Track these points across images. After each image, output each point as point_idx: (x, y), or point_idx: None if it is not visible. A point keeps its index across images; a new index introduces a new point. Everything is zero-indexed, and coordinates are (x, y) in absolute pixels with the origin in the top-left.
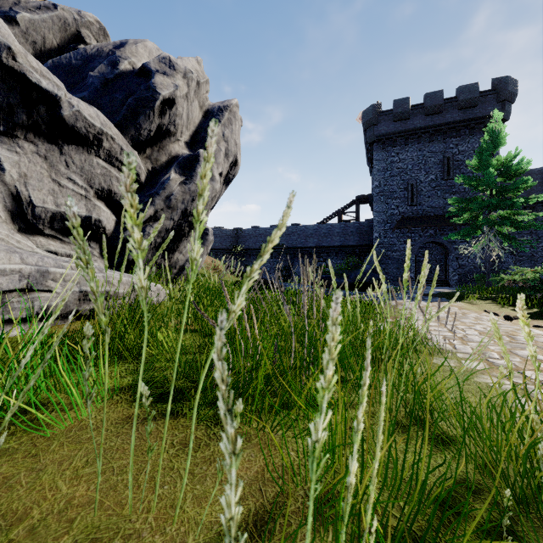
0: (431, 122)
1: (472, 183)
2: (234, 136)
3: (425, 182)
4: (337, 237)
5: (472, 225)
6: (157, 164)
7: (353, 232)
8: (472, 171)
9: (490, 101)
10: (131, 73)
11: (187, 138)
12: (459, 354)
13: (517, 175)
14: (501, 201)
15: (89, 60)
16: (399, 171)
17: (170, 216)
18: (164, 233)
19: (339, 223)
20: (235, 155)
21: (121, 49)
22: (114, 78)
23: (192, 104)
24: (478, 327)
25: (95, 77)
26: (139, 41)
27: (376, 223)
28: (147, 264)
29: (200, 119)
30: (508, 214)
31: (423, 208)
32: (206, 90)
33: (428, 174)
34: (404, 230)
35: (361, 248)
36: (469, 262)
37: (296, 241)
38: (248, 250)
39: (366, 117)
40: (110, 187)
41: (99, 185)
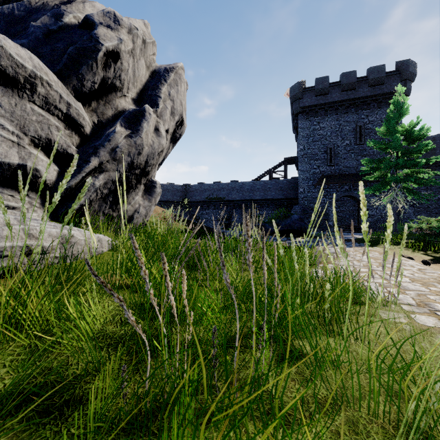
0: (346, 97)
1: (381, 147)
2: (180, 96)
3: (341, 147)
4: (268, 191)
5: (382, 181)
6: (103, 117)
7: (282, 187)
8: (379, 138)
9: (395, 80)
10: (75, 26)
11: (134, 95)
12: (404, 306)
13: (419, 140)
14: (407, 161)
15: (33, 12)
16: (320, 137)
17: (116, 168)
18: (110, 185)
19: (270, 180)
20: (181, 115)
21: (68, 5)
22: (57, 29)
23: (138, 62)
24: (406, 273)
25: (37, 27)
26: (87, 1)
27: (301, 180)
28: (94, 214)
29: (147, 78)
30: (412, 172)
31: (340, 168)
32: (153, 52)
33: (343, 140)
34: (324, 186)
35: (289, 200)
36: (377, 212)
37: (235, 195)
38: (195, 202)
39: (293, 92)
40: (49, 135)
41: (35, 132)
